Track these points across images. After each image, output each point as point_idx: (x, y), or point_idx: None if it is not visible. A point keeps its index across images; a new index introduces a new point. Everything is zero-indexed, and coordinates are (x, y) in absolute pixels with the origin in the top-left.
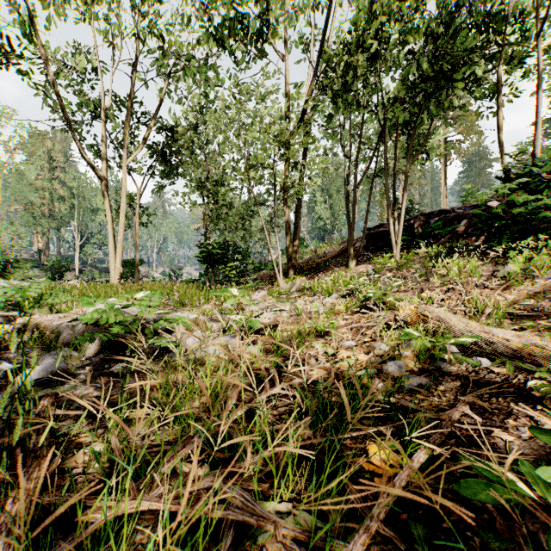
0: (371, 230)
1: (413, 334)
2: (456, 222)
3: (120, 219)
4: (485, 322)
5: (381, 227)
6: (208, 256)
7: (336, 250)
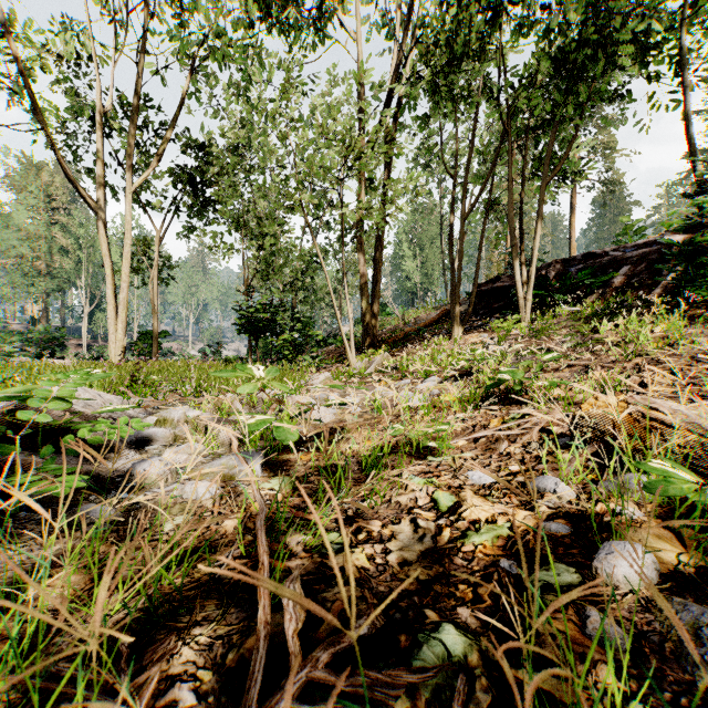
0: (482, 286)
1: (683, 478)
2: (612, 270)
3: (123, 269)
4: None
5: (497, 282)
6: (252, 323)
7: (431, 316)
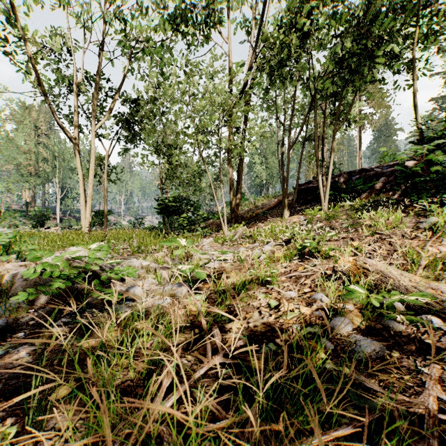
0: (301, 186)
1: (360, 291)
2: (375, 179)
3: (90, 176)
4: (427, 276)
5: (310, 184)
6: (165, 207)
7: (271, 202)
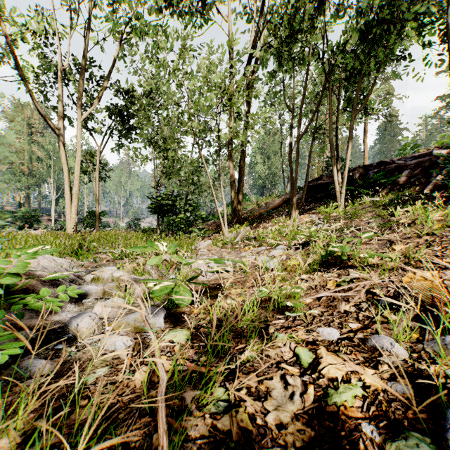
0: (309, 183)
1: None
2: (397, 173)
3: (75, 172)
4: None
5: (319, 180)
6: (159, 207)
7: (276, 202)
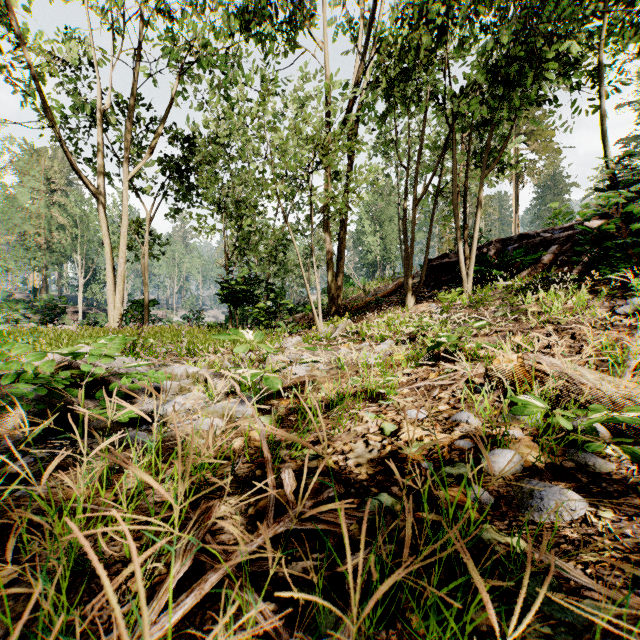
0: (432, 261)
1: (537, 405)
2: (542, 249)
3: (121, 247)
4: None
5: (445, 258)
6: (232, 293)
7: (389, 287)
